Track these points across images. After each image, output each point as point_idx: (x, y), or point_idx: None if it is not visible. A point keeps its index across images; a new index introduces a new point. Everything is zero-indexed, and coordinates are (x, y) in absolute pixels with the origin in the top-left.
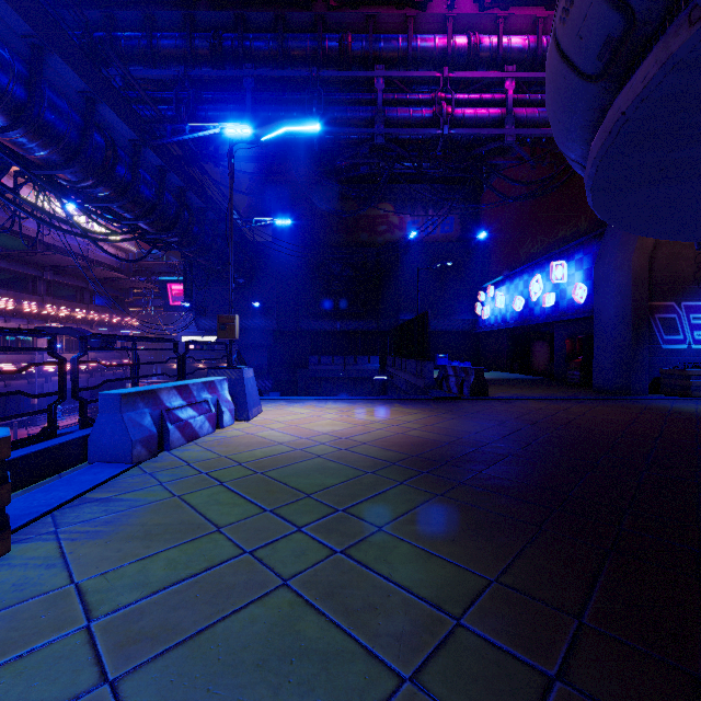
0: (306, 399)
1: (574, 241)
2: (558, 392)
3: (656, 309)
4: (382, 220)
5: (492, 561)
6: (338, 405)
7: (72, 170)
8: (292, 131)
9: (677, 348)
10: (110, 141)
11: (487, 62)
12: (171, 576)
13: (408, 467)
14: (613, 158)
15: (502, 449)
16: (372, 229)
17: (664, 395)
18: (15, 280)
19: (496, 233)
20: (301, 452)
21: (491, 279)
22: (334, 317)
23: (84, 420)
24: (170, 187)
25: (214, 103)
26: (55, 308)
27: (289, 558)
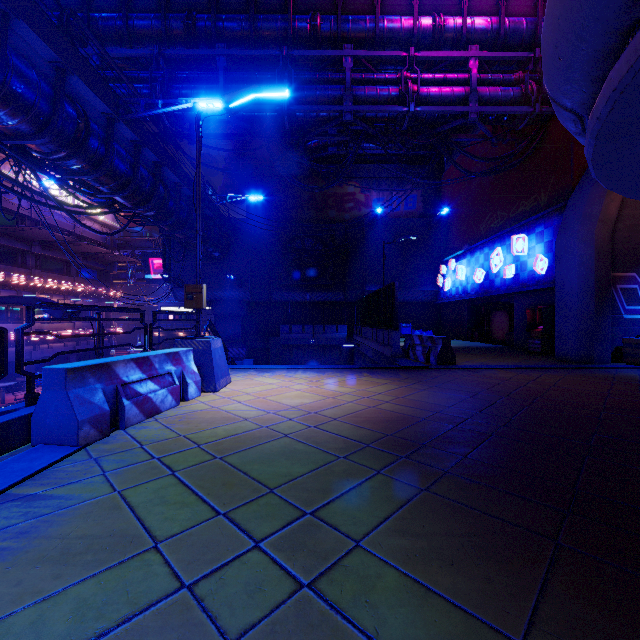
0: (276, 368)
1: (535, 215)
2: (521, 361)
3: (618, 280)
4: (349, 198)
5: (510, 603)
6: (308, 375)
7: (43, 140)
8: (261, 99)
9: (638, 318)
10: (82, 114)
11: (452, 43)
12: (72, 635)
13: (383, 449)
14: (639, 88)
15: (482, 426)
16: (340, 206)
17: (626, 364)
18: (5, 254)
19: (457, 210)
20: (267, 431)
21: (452, 253)
22: (304, 288)
23: (31, 396)
24: (146, 163)
25: (188, 82)
26: (42, 280)
27: (240, 597)
